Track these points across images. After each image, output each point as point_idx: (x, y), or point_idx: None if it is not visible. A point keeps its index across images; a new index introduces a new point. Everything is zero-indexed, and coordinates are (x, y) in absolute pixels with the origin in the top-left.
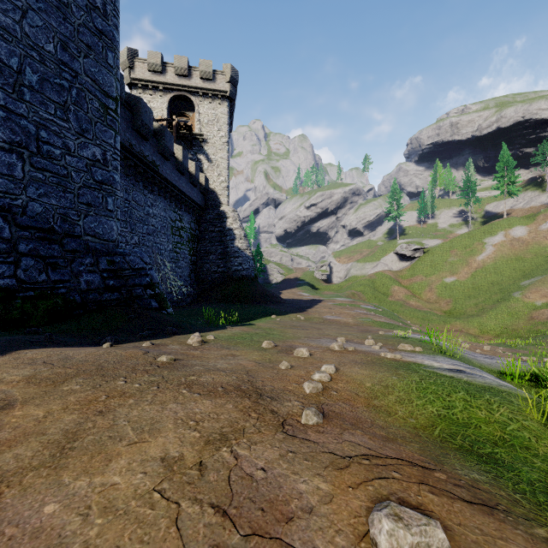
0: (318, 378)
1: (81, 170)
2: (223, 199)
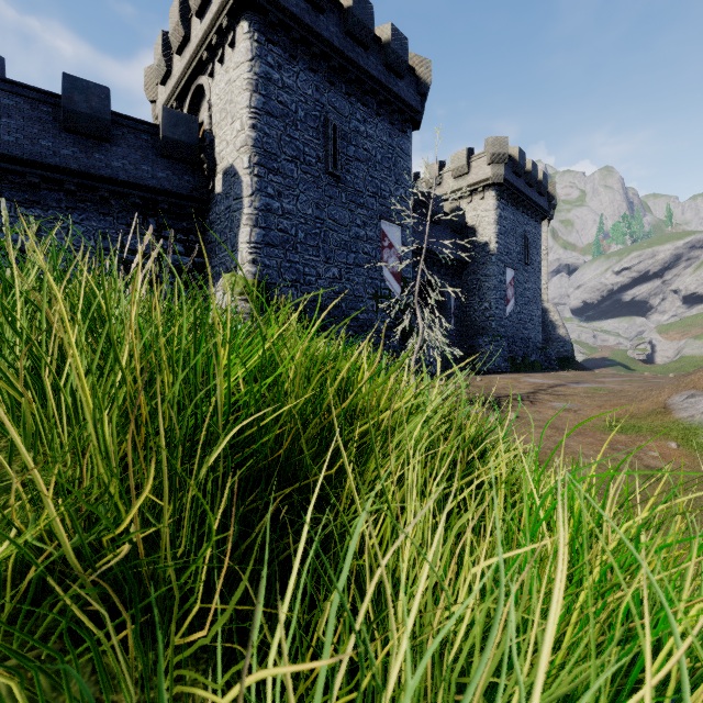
0: None
1: (537, 321)
2: (543, 297)
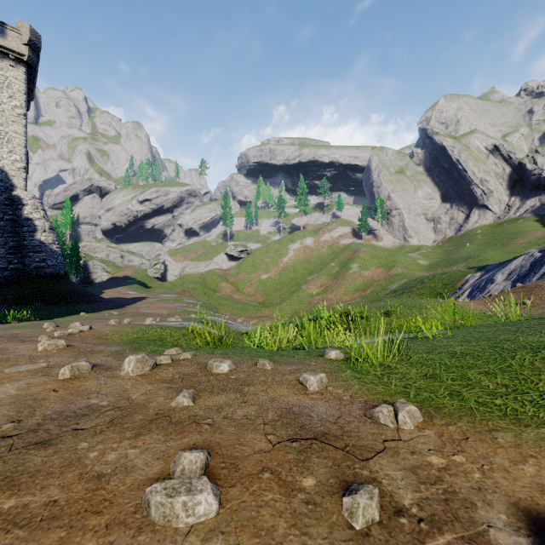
0: (71, 331)
1: None
2: (17, 181)
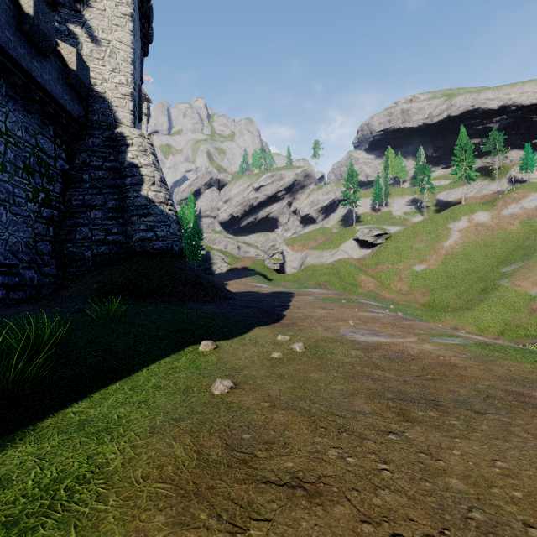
0: None
1: None
2: (122, 114)
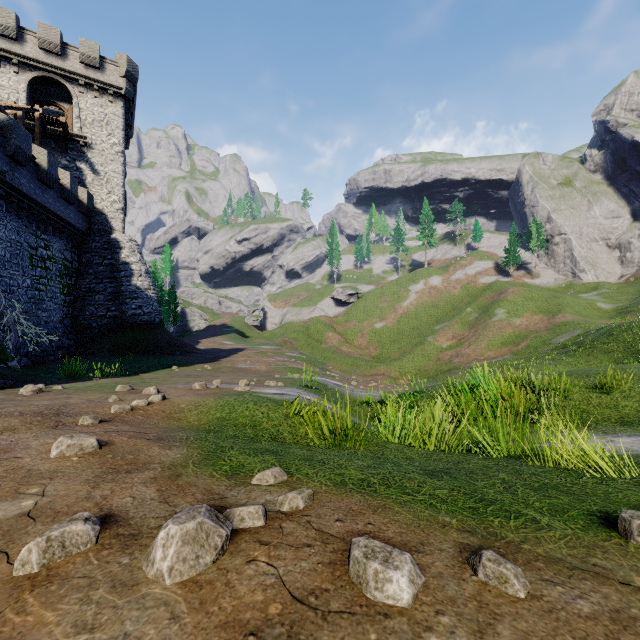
0: (135, 403)
1: None
2: (115, 223)
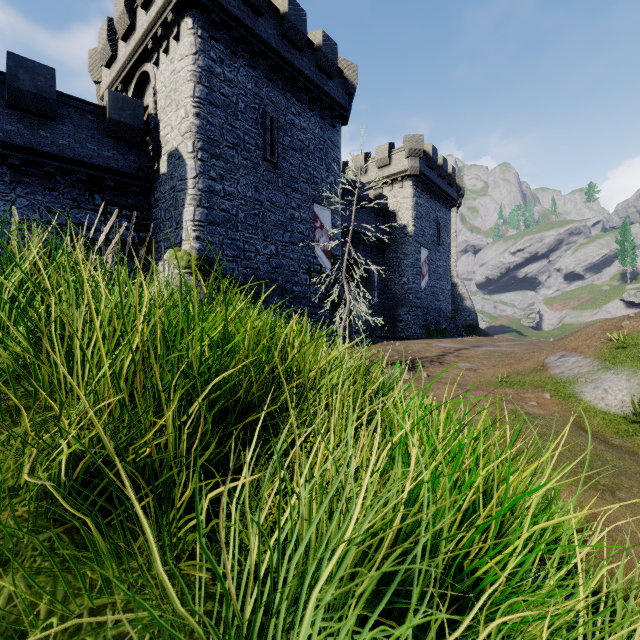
0: None
1: (447, 294)
2: (453, 273)
